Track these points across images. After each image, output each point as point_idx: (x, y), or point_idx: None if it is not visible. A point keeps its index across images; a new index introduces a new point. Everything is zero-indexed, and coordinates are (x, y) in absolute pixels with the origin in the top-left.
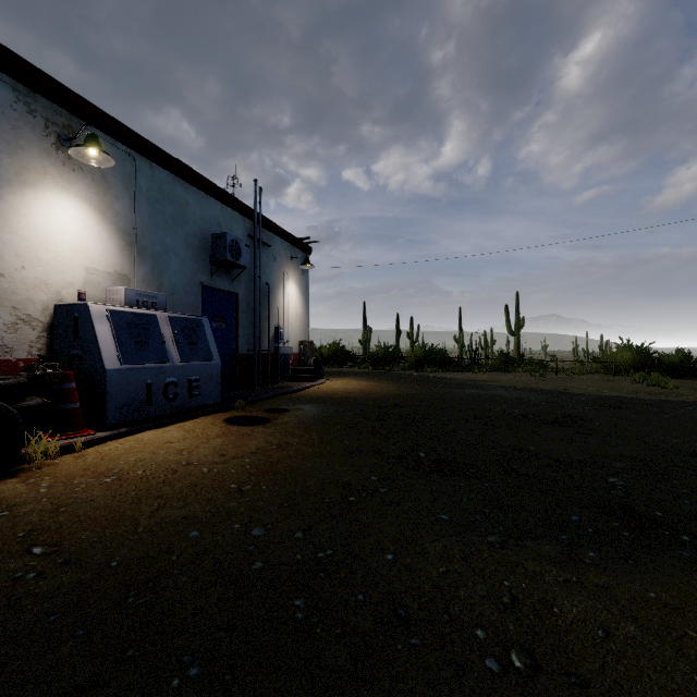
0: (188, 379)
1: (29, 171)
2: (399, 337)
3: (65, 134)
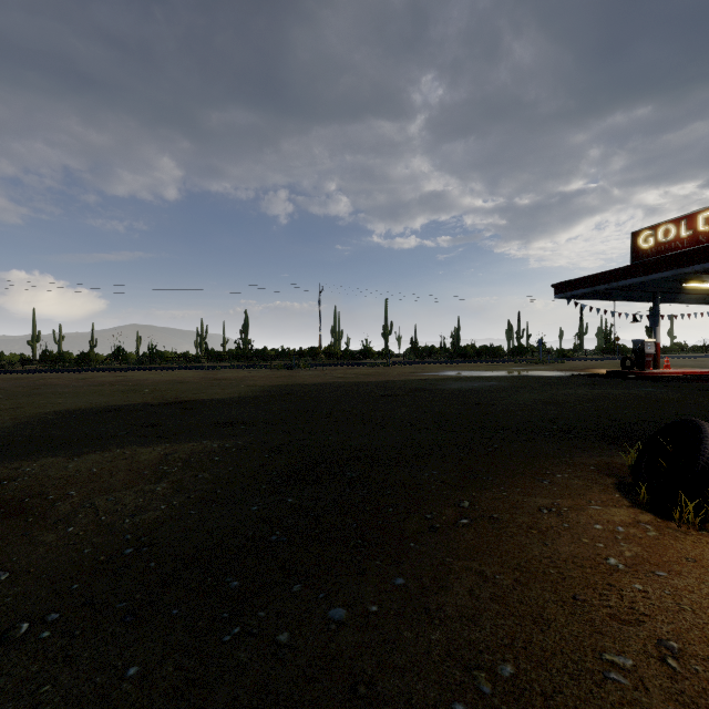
0: None
1: None
2: None
3: None
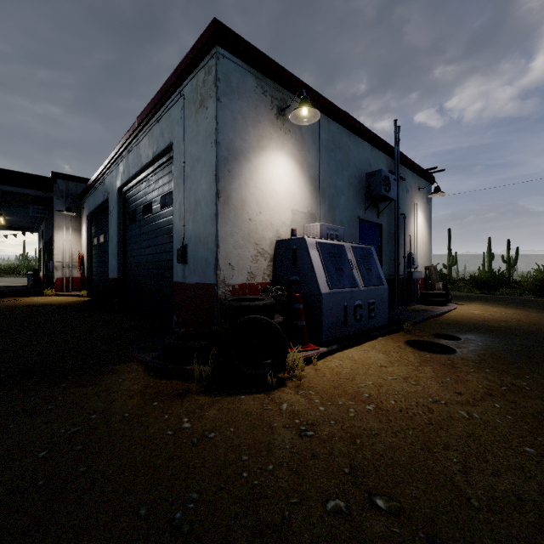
0: (368, 302)
1: (263, 138)
2: (491, 260)
3: (281, 106)
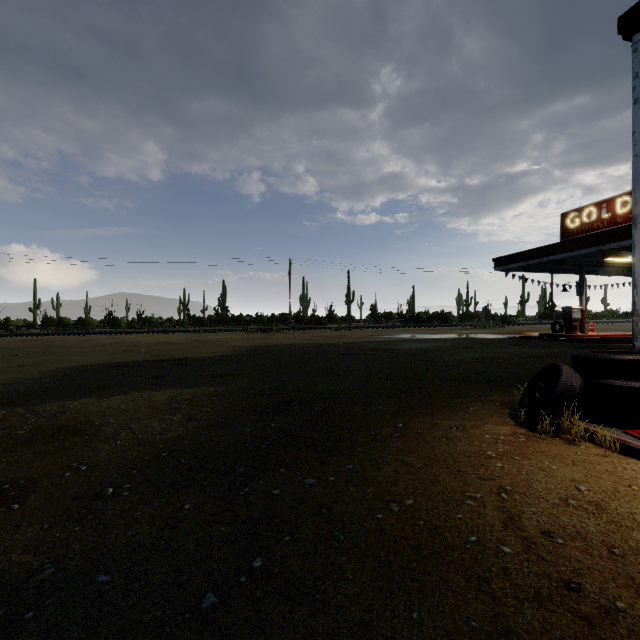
0: None
1: None
2: None
3: None
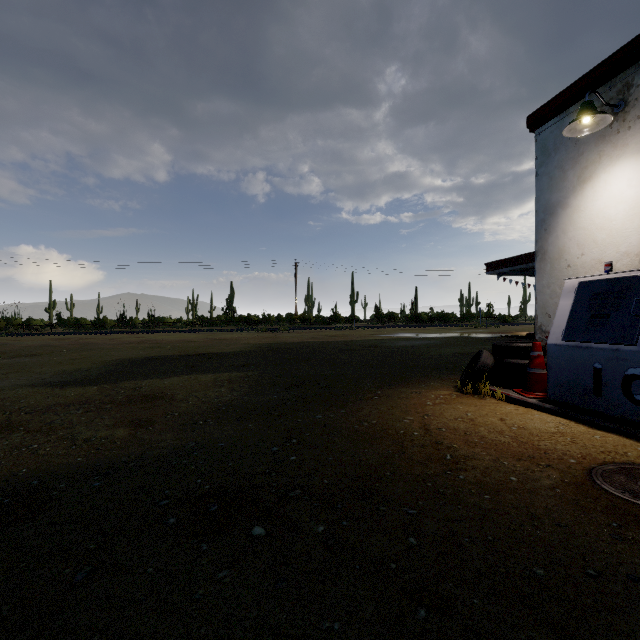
0: None
1: (587, 168)
2: None
3: (620, 99)
